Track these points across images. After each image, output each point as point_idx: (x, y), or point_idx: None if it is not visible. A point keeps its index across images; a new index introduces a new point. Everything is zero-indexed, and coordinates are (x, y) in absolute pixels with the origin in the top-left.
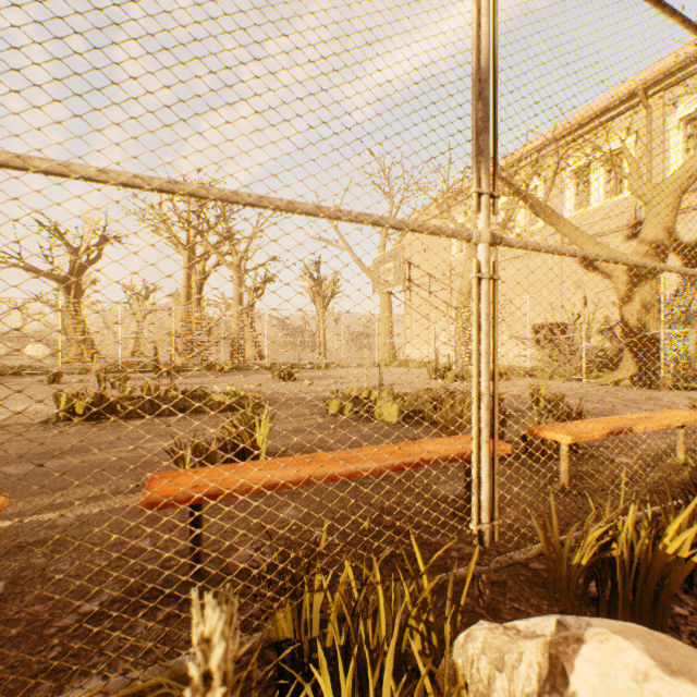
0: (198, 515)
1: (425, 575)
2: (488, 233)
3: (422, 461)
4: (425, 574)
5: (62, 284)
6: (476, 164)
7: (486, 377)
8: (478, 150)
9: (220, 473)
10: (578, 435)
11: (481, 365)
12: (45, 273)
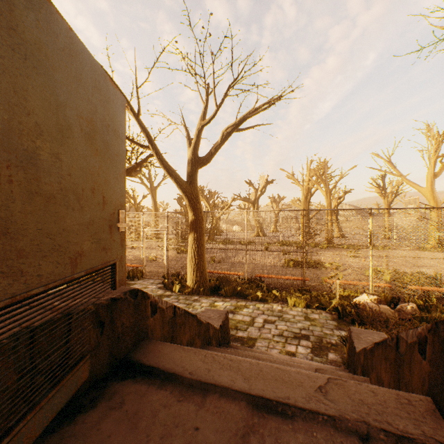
0: (331, 285)
1: (358, 293)
2: (371, 255)
3: (368, 285)
4: (358, 293)
5: (252, 204)
6: (369, 246)
7: (371, 273)
8: (370, 244)
9: (333, 280)
10: (415, 288)
11: (370, 272)
12: (246, 201)
